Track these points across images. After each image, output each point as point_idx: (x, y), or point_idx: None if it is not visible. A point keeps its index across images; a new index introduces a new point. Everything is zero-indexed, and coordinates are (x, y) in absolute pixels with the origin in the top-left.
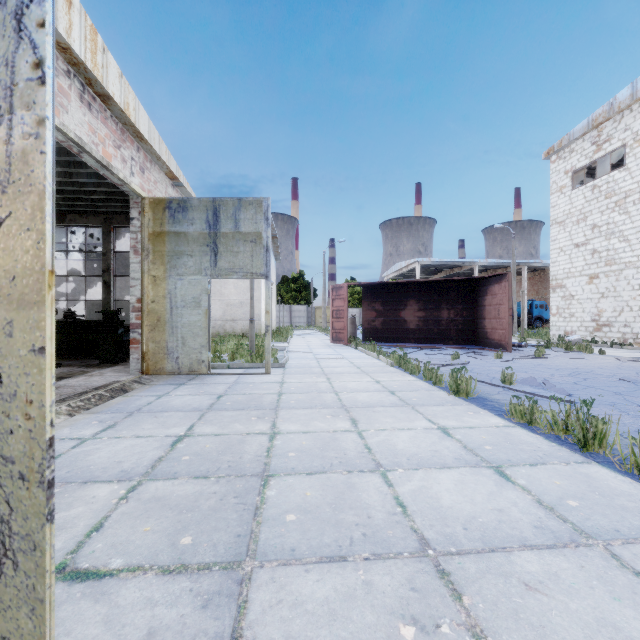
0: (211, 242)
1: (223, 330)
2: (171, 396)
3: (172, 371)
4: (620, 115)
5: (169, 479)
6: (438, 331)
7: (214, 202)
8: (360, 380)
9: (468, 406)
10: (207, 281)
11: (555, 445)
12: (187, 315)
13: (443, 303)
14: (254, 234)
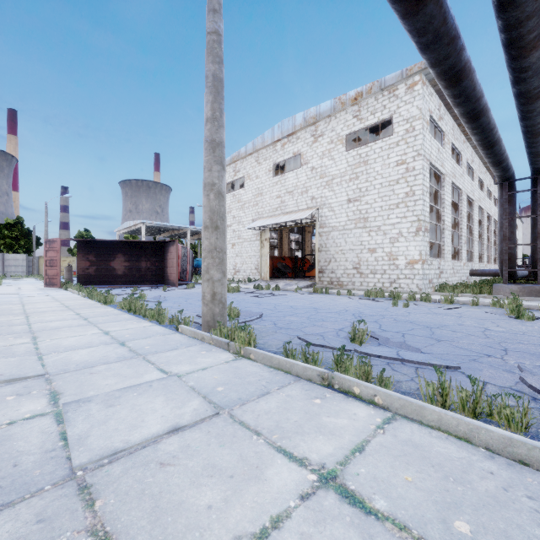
0: None
1: None
2: None
3: None
4: (243, 160)
5: None
6: (139, 276)
7: None
8: (50, 304)
9: (105, 307)
10: None
11: (123, 312)
12: None
13: (143, 257)
14: None
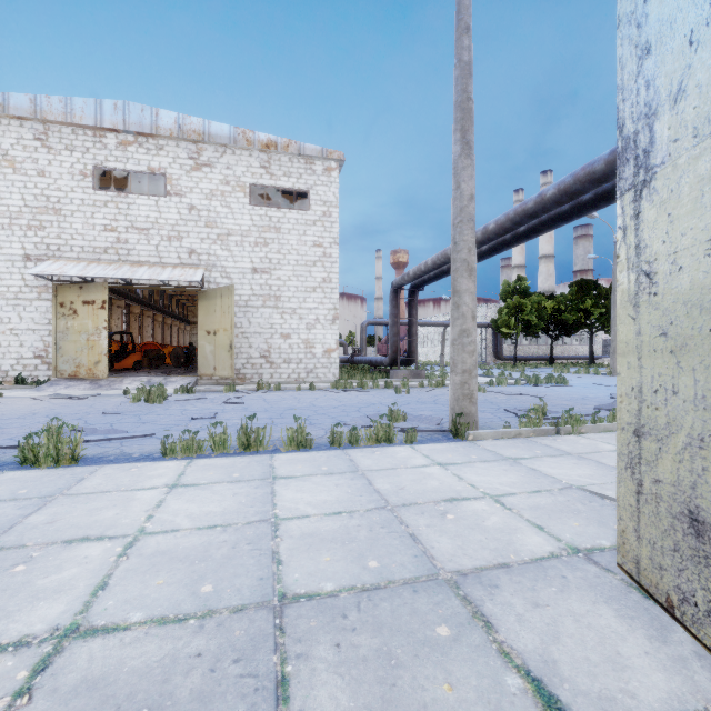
0: None
1: None
2: None
3: None
4: None
5: None
6: None
7: None
8: None
9: (109, 467)
10: None
11: (242, 457)
12: None
13: None
14: None
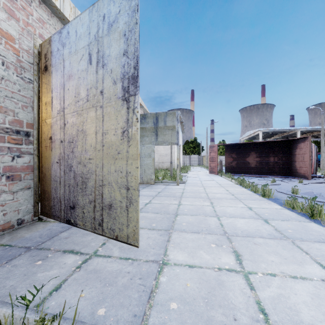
0: (155, 131)
1: (158, 167)
2: (141, 191)
3: (140, 182)
4: None
5: (146, 213)
6: (268, 168)
7: (156, 114)
8: (219, 189)
9: (267, 201)
10: (153, 146)
11: (299, 216)
12: (146, 160)
13: (270, 153)
14: (172, 126)
